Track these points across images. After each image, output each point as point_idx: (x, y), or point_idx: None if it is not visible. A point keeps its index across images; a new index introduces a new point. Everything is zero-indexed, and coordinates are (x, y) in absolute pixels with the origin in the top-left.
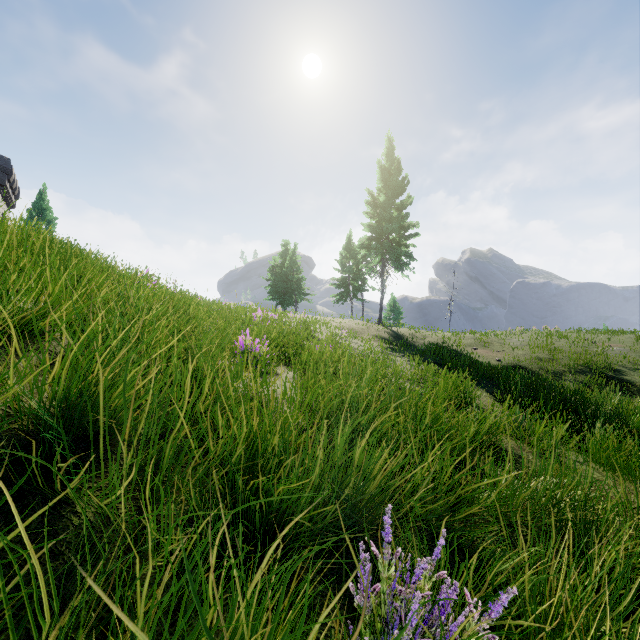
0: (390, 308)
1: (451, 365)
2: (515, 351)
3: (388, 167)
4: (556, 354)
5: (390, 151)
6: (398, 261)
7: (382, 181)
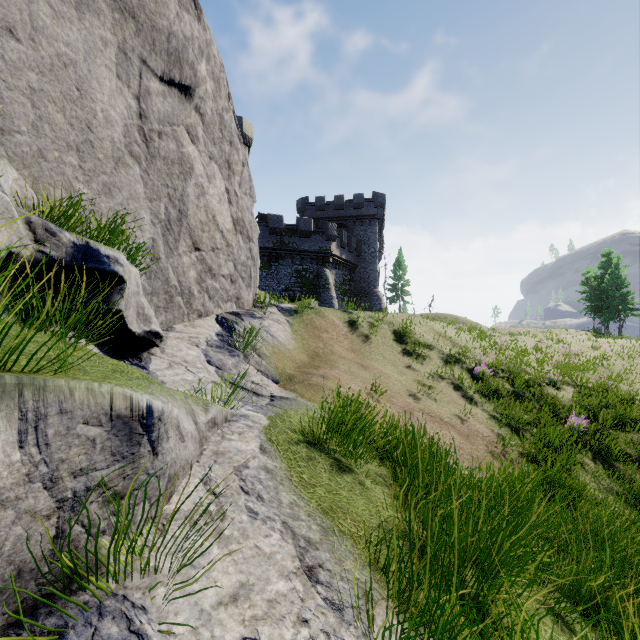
0: None
1: None
2: None
3: None
4: None
5: None
6: None
7: None
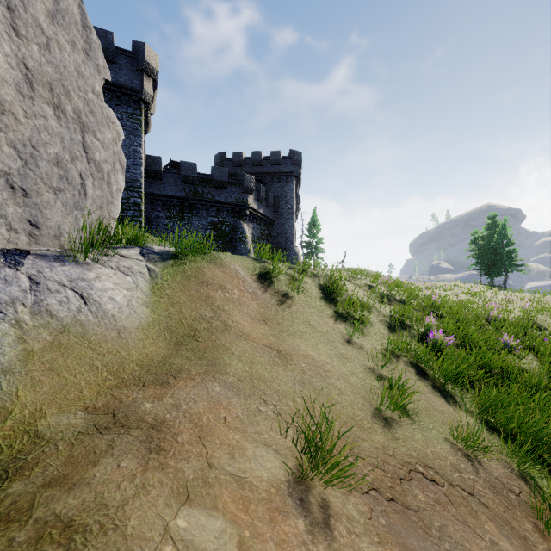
0: None
1: None
2: None
3: None
4: None
5: None
6: None
7: None
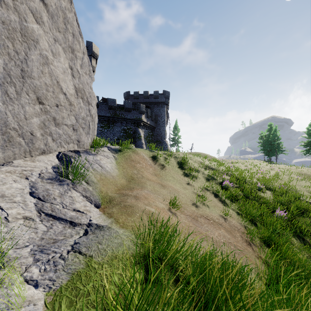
0: None
1: None
2: None
3: None
4: None
5: None
6: None
7: None
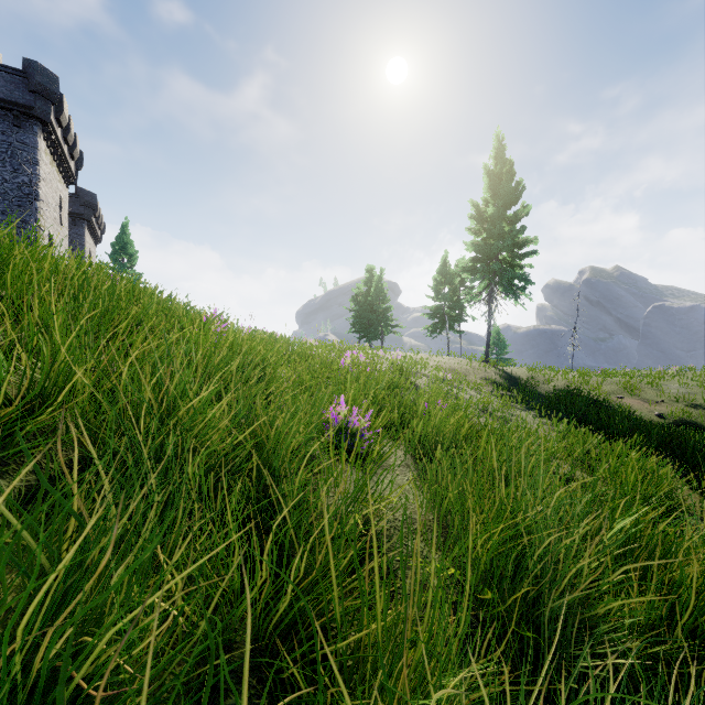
0: (493, 341)
1: (605, 428)
2: (680, 402)
3: (498, 171)
4: None
5: (500, 152)
6: (511, 286)
7: (490, 189)
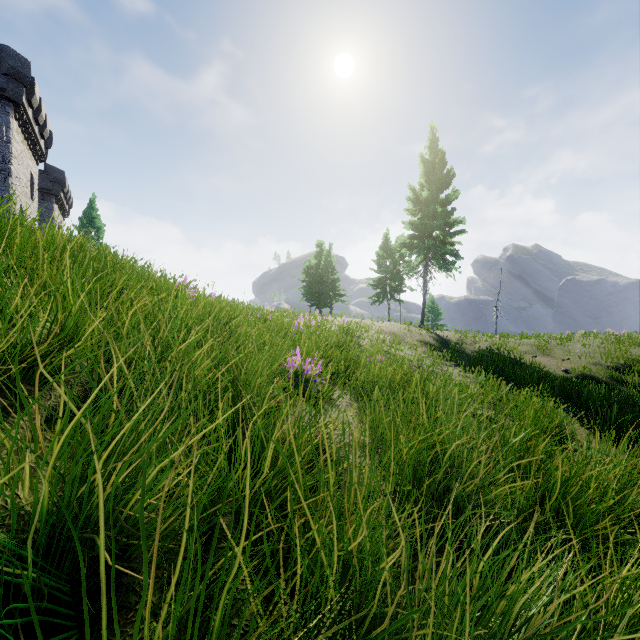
0: (428, 309)
1: (518, 379)
2: (582, 360)
3: (431, 160)
4: (636, 365)
5: (433, 143)
6: (443, 260)
7: (425, 175)
